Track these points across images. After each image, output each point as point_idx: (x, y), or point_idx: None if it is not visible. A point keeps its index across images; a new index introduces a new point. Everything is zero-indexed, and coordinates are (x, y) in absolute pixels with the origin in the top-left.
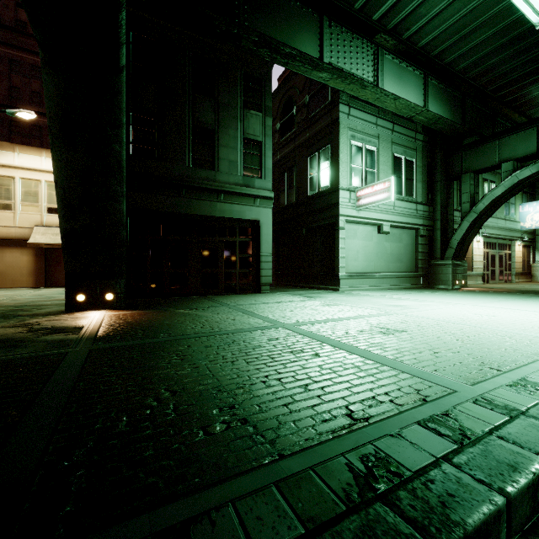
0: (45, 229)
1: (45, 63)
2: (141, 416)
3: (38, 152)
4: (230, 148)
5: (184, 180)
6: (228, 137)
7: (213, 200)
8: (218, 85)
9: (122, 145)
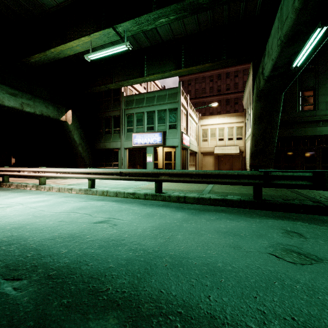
0: (218, 147)
1: (257, 100)
2: (327, 196)
3: (215, 117)
4: (326, 95)
5: (295, 120)
6: (325, 89)
7: (314, 126)
8: (317, 63)
9: (279, 117)
